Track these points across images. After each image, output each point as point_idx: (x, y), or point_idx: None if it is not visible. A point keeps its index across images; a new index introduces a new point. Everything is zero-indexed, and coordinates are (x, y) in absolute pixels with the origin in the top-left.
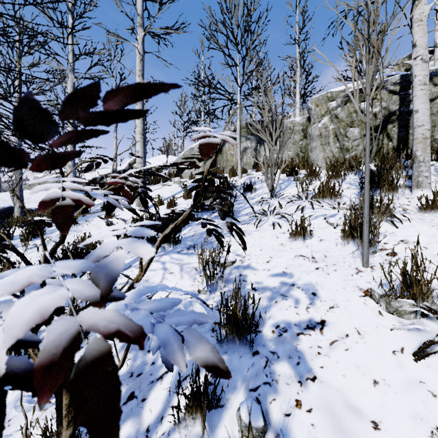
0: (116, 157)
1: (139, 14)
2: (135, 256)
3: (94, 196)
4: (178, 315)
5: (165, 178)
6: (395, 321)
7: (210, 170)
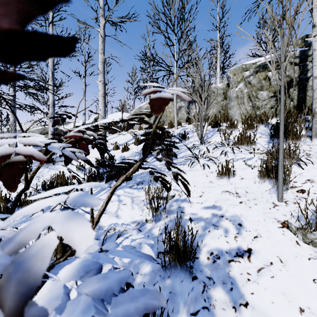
0: (84, 114)
1: (101, 7)
2: (97, 190)
3: (51, 150)
4: (127, 300)
5: (121, 129)
6: (312, 251)
7: (158, 125)
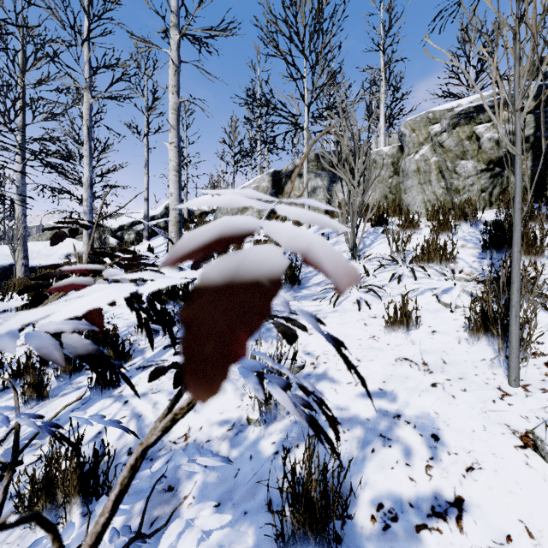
0: (147, 200)
1: (173, 11)
2: (161, 347)
3: None
4: None
5: None
6: None
7: None
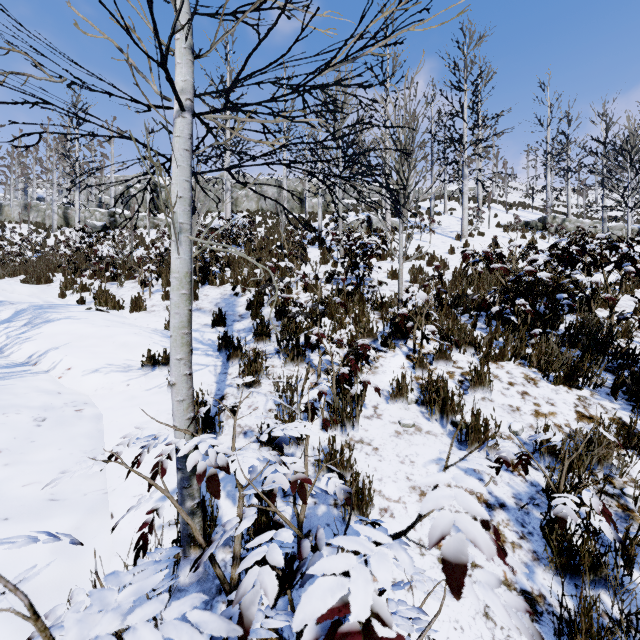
0: None
1: None
2: None
3: None
4: None
5: None
6: None
7: None
